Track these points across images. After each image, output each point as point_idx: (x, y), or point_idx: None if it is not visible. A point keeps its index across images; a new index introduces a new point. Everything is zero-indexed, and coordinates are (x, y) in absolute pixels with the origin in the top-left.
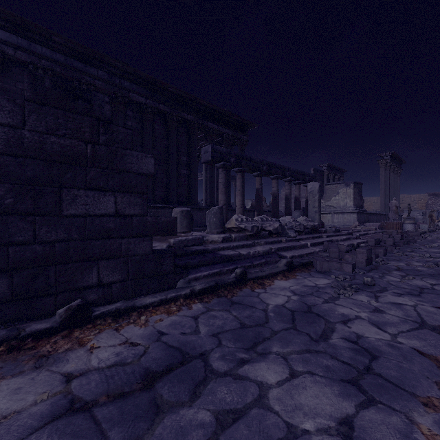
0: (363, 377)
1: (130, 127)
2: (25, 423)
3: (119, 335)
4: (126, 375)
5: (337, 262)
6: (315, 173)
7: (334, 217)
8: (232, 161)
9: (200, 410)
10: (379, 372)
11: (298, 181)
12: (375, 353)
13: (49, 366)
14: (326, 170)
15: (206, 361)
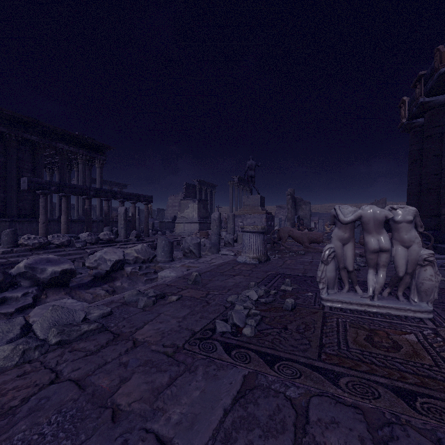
0: None
1: None
2: None
3: None
4: None
5: (78, 262)
6: (188, 187)
7: (185, 226)
8: (53, 189)
9: None
10: None
11: (132, 201)
12: None
13: None
14: (198, 185)
15: None
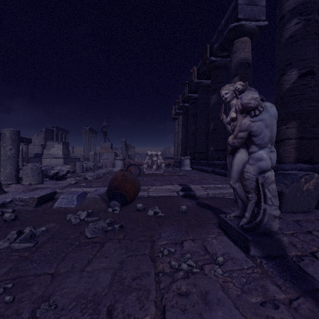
0: None
1: None
2: None
3: None
4: None
5: None
6: (47, 131)
7: (52, 160)
8: None
9: None
10: None
11: None
12: None
13: None
14: (55, 130)
15: None
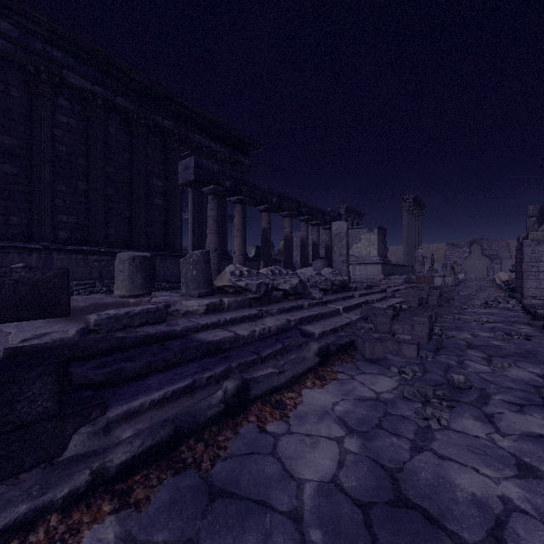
0: None
1: (64, 125)
2: None
3: None
4: None
5: (393, 342)
6: None
7: (356, 269)
8: (228, 185)
9: None
10: None
11: (316, 222)
12: None
13: None
14: (344, 213)
15: None
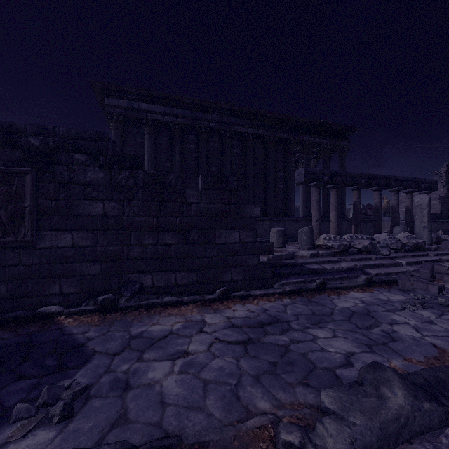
0: (377, 345)
1: (235, 154)
2: (219, 326)
3: (244, 307)
4: (251, 321)
5: (422, 283)
6: None
7: None
8: (326, 179)
9: (284, 337)
10: (390, 346)
11: (408, 190)
12: (397, 339)
13: (219, 313)
14: None
15: (289, 324)
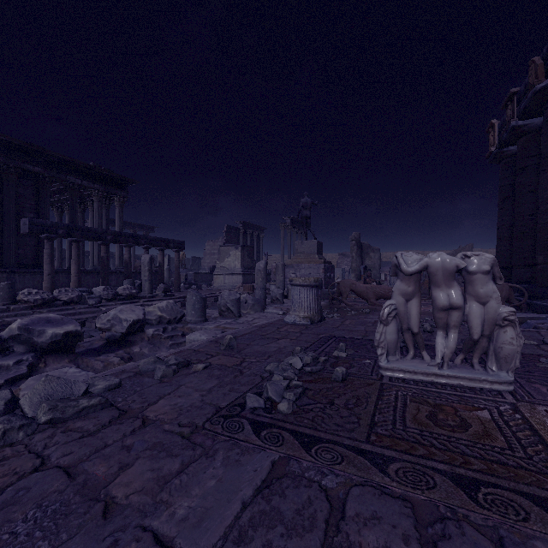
0: None
1: None
2: None
3: None
4: None
5: (90, 323)
6: (229, 230)
7: (226, 278)
8: (61, 232)
9: None
10: None
11: (160, 248)
12: None
13: None
14: (242, 228)
15: None
